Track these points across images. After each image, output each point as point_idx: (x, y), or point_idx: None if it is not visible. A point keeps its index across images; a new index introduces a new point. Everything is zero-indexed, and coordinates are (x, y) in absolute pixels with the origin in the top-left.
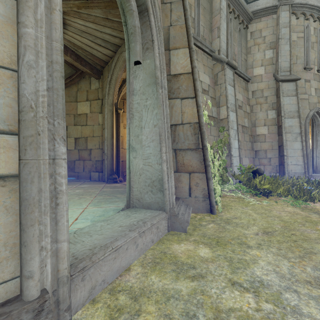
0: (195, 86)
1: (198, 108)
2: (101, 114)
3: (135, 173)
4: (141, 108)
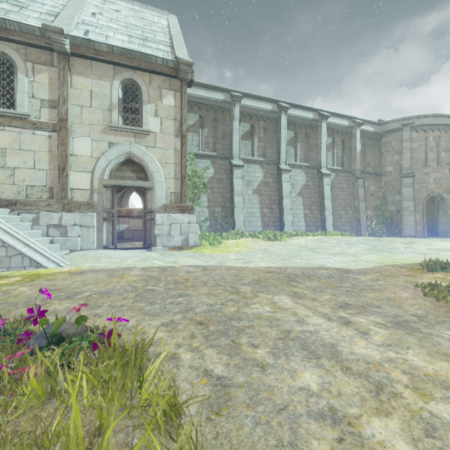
0: None
1: None
2: (432, 204)
3: (440, 230)
4: (441, 216)
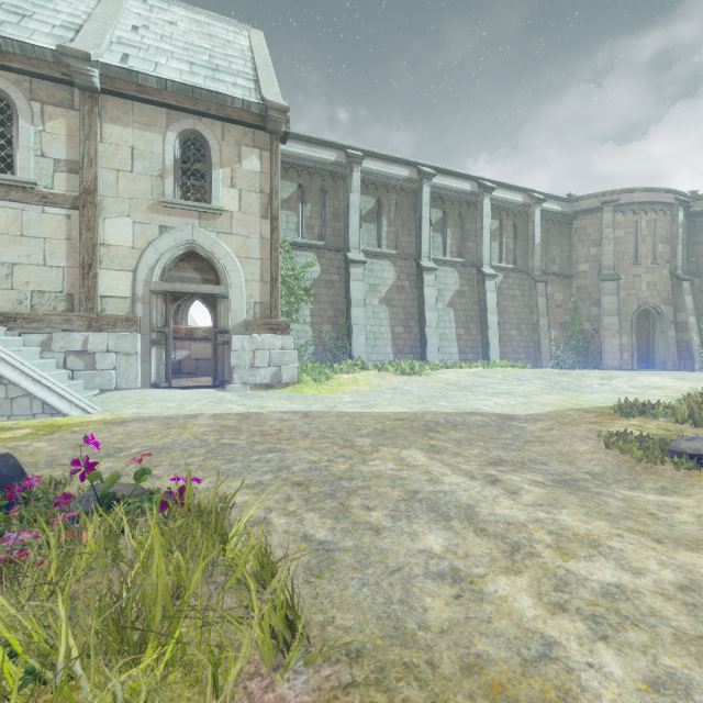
0: (686, 327)
1: (688, 335)
2: (647, 321)
3: (656, 359)
4: (658, 339)
